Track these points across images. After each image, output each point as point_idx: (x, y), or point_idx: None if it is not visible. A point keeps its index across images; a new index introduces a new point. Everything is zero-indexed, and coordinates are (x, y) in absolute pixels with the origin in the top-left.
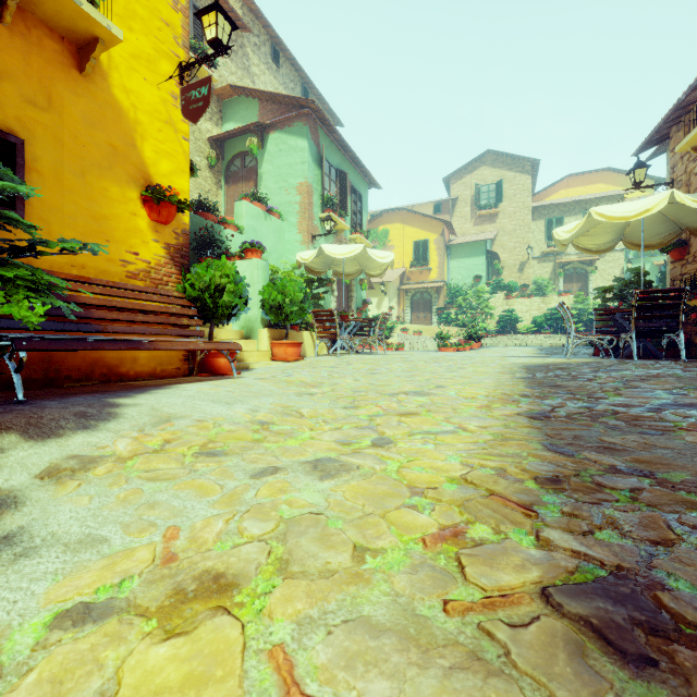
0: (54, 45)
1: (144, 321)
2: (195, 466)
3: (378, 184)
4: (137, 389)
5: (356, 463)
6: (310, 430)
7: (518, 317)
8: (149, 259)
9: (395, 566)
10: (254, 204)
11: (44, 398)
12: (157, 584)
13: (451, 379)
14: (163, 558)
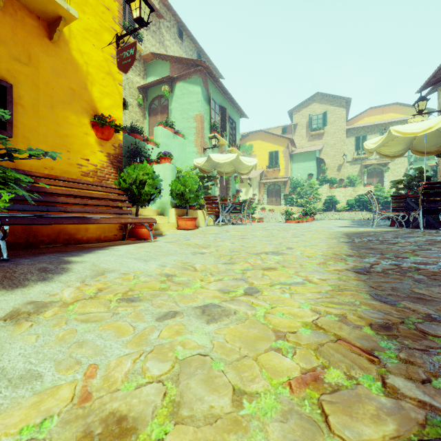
0: (33, 22)
1: (92, 204)
2: (117, 310)
3: (246, 115)
4: (86, 250)
5: (233, 309)
6: (201, 281)
7: (337, 200)
8: (96, 163)
9: (268, 413)
10: (166, 128)
11: (22, 256)
12: (70, 425)
13: (296, 243)
14: (80, 397)
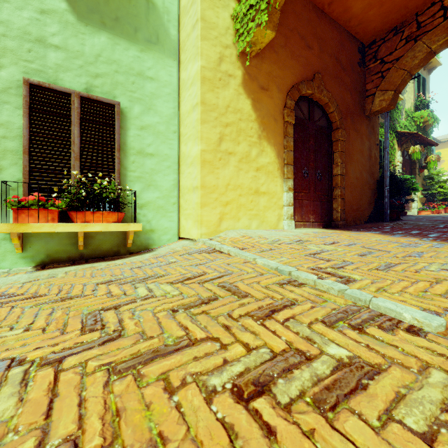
0: None
1: None
2: None
3: (441, 142)
4: None
5: None
6: None
7: None
8: None
9: None
10: None
11: None
12: None
13: None
14: None
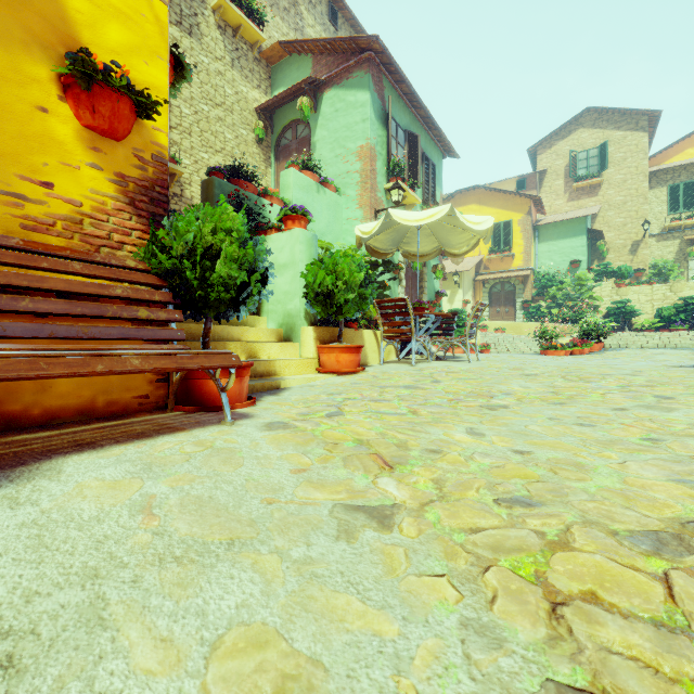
0: None
1: (35, 311)
2: None
3: (454, 151)
4: None
5: None
6: None
7: (636, 309)
8: (79, 199)
9: None
10: (304, 173)
11: None
12: None
13: None
14: None
